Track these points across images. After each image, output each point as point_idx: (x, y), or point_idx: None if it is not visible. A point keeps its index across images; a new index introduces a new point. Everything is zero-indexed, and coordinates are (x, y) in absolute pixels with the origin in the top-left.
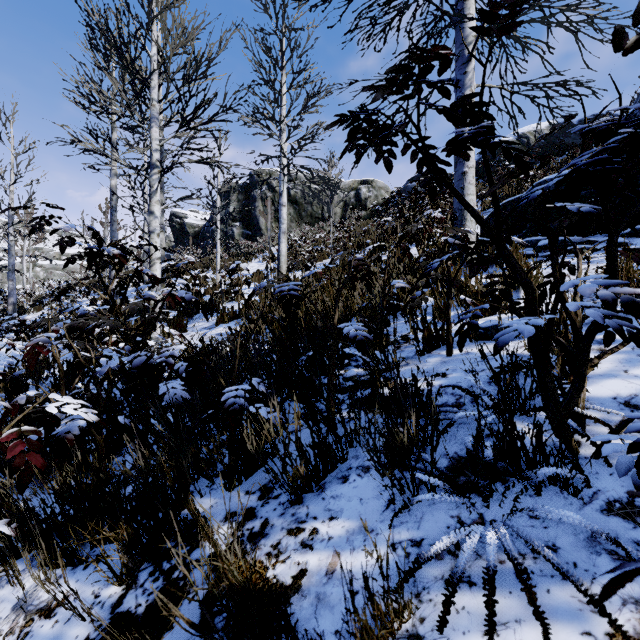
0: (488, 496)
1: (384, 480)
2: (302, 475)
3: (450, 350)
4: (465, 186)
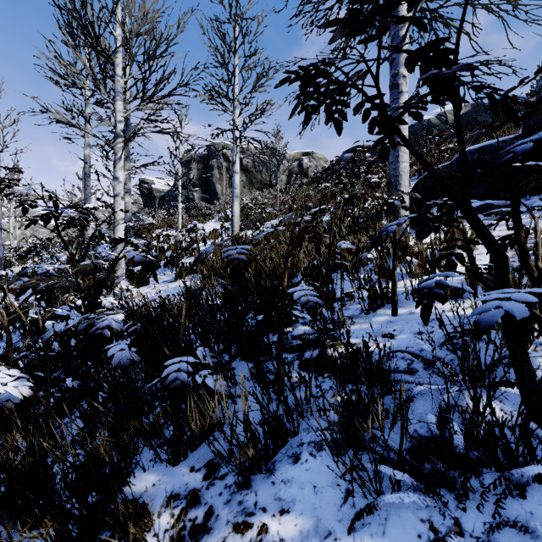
0: (464, 497)
1: (339, 462)
2: (250, 457)
3: (395, 310)
4: (399, 154)
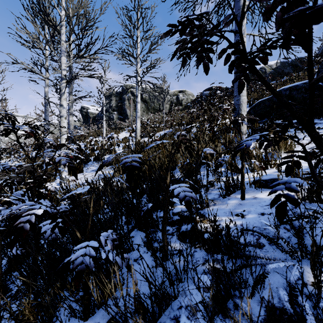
0: None
1: None
2: None
3: (244, 195)
4: None
